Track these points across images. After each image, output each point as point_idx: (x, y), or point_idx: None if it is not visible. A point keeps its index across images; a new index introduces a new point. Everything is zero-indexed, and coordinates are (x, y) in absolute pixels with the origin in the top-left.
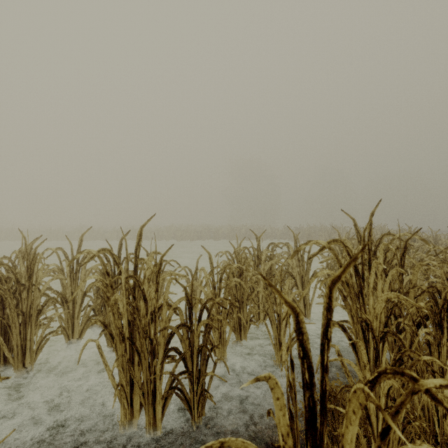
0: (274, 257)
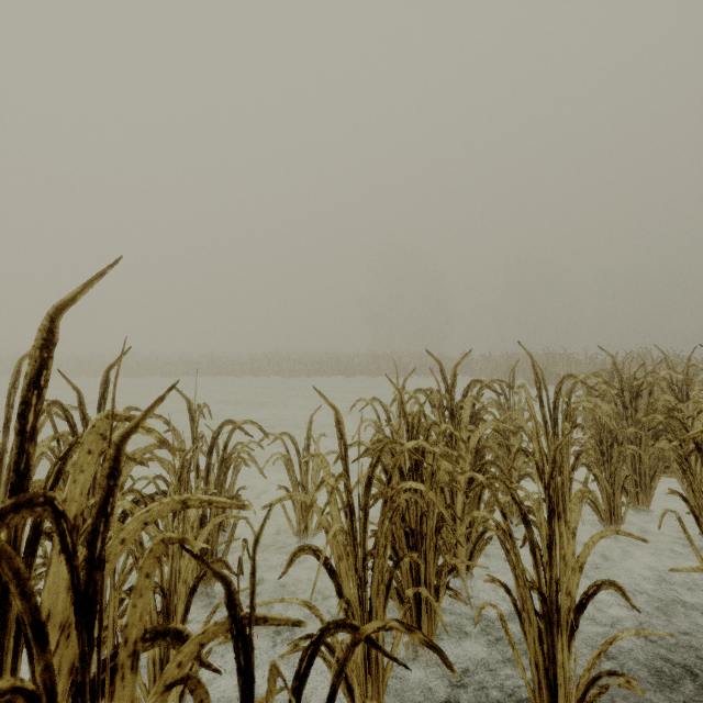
0: (482, 413)
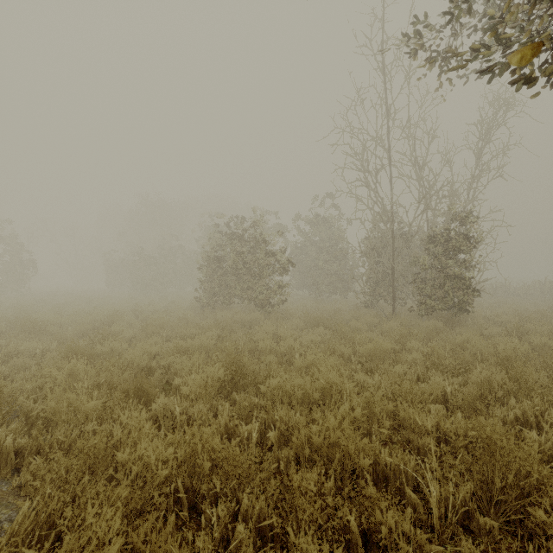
0: None
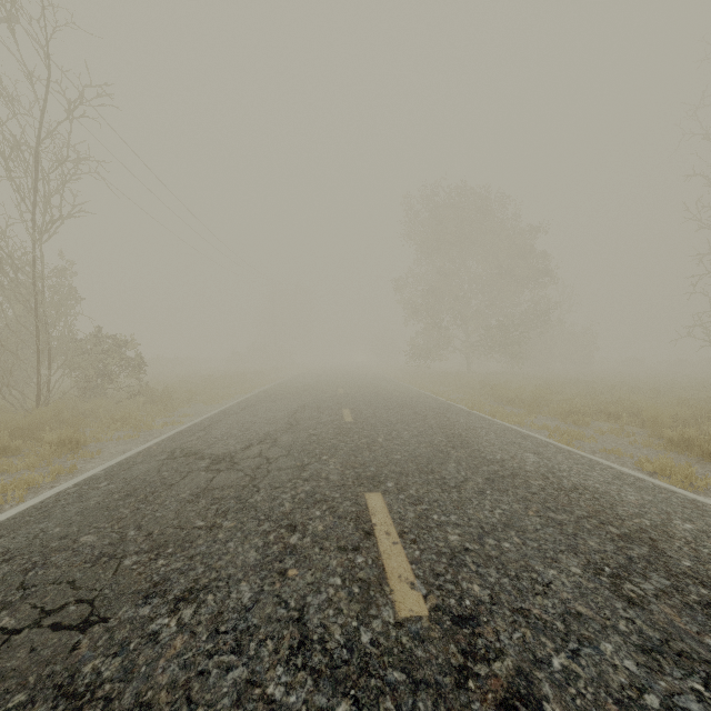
0: None
